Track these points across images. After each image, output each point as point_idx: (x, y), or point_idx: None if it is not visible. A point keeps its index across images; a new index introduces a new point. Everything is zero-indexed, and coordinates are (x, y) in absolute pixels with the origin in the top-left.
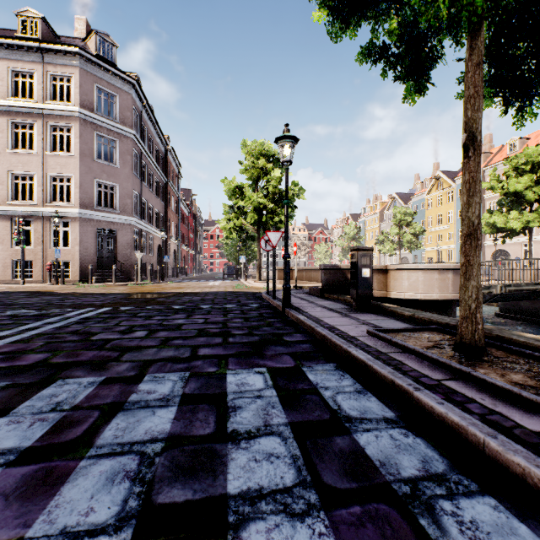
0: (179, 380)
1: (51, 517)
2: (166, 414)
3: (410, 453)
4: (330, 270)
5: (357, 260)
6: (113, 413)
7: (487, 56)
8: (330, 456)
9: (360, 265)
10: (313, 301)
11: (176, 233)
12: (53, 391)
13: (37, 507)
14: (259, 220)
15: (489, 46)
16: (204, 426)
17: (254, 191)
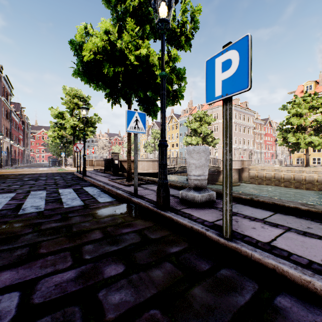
0: (43, 191)
1: (28, 201)
2: (43, 195)
3: (98, 193)
4: (108, 161)
5: (113, 157)
6: (27, 196)
7: (140, 104)
8: (82, 194)
9: (114, 159)
10: (98, 174)
11: (9, 135)
12: (1, 196)
13: (24, 201)
14: (74, 133)
15: (140, 101)
16: (54, 195)
17: (71, 117)
